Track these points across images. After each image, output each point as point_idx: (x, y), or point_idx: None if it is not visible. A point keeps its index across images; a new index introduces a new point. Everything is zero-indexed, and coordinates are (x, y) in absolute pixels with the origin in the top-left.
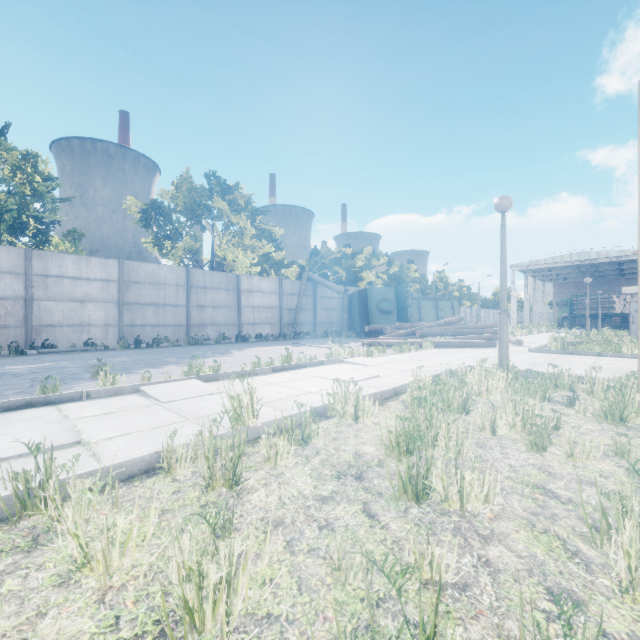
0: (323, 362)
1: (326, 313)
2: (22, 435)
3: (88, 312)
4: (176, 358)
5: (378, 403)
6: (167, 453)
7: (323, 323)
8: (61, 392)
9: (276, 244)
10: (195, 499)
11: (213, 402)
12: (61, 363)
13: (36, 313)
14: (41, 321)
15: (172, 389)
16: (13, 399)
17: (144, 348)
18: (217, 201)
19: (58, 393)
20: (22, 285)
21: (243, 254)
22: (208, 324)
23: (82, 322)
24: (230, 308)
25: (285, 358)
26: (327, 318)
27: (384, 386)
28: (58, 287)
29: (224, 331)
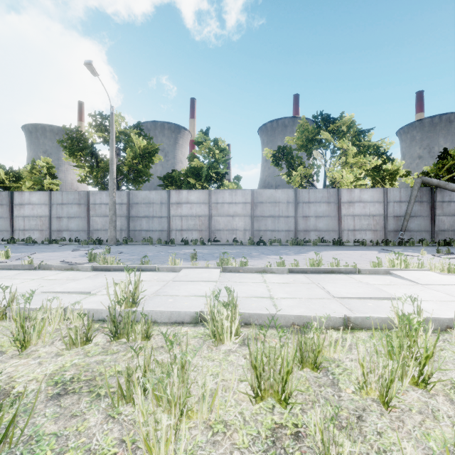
0: (359, 271)
1: (451, 219)
2: (93, 283)
3: (235, 222)
4: (260, 253)
5: (300, 330)
6: (47, 310)
7: (446, 230)
8: (149, 265)
9: (386, 156)
10: (11, 345)
11: (192, 287)
12: (204, 250)
13: (213, 223)
14: (215, 227)
15: (194, 273)
16: (129, 265)
17: (262, 245)
18: (322, 134)
19: (146, 265)
20: (207, 209)
21: (350, 171)
22: (311, 230)
23: (233, 228)
24: (330, 217)
25: (313, 262)
26: (453, 225)
27: (369, 312)
28: (222, 209)
29: (325, 236)
